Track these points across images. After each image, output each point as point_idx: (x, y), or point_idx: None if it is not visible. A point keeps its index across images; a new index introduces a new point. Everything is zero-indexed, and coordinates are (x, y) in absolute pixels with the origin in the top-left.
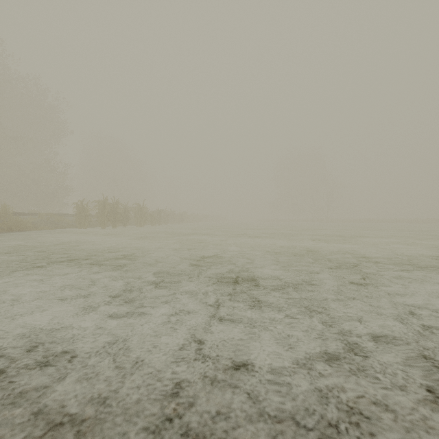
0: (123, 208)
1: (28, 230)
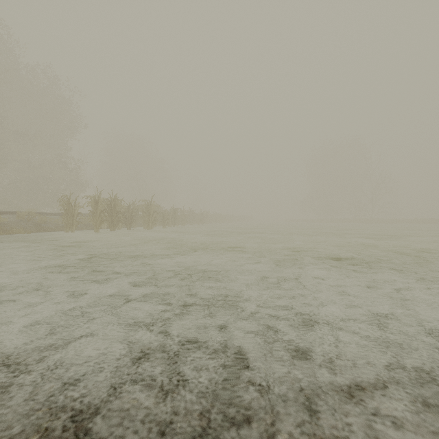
0: (123, 206)
1: None
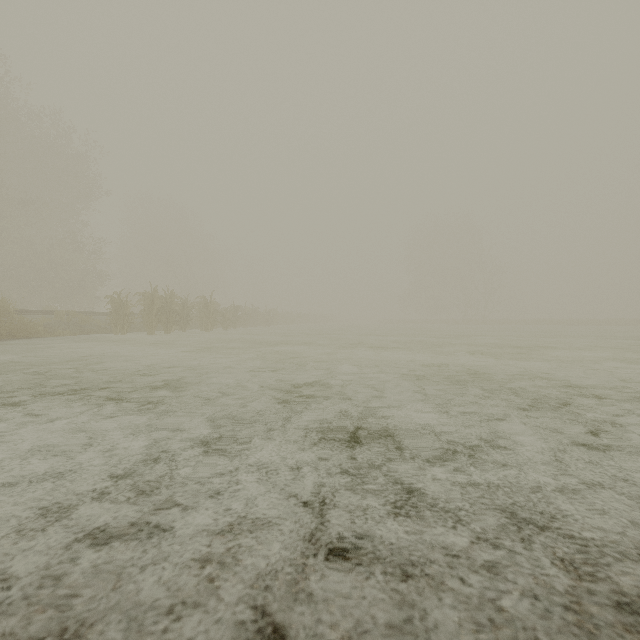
0: (180, 304)
1: (38, 336)
